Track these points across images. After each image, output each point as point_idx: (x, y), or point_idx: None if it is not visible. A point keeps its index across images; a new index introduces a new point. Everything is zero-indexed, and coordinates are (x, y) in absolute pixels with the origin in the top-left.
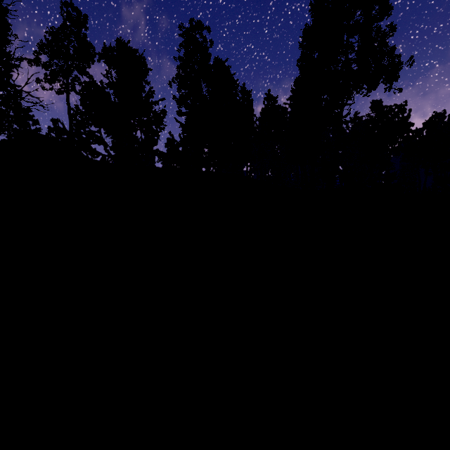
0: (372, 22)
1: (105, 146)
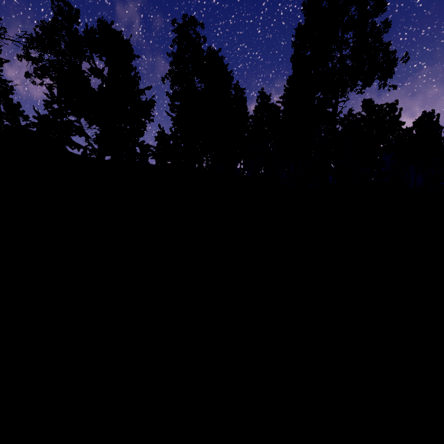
0: (367, 17)
1: (86, 138)
